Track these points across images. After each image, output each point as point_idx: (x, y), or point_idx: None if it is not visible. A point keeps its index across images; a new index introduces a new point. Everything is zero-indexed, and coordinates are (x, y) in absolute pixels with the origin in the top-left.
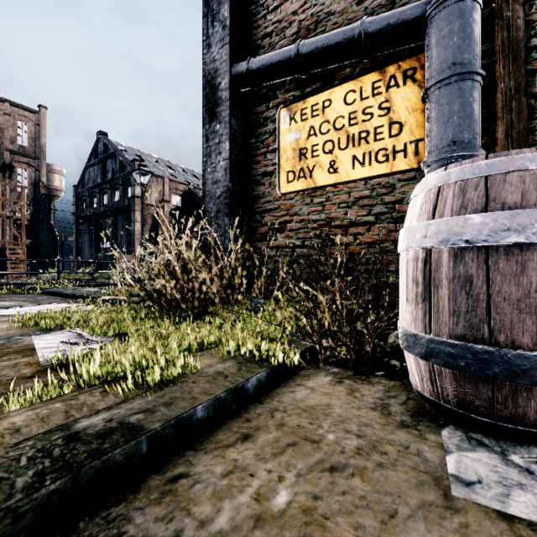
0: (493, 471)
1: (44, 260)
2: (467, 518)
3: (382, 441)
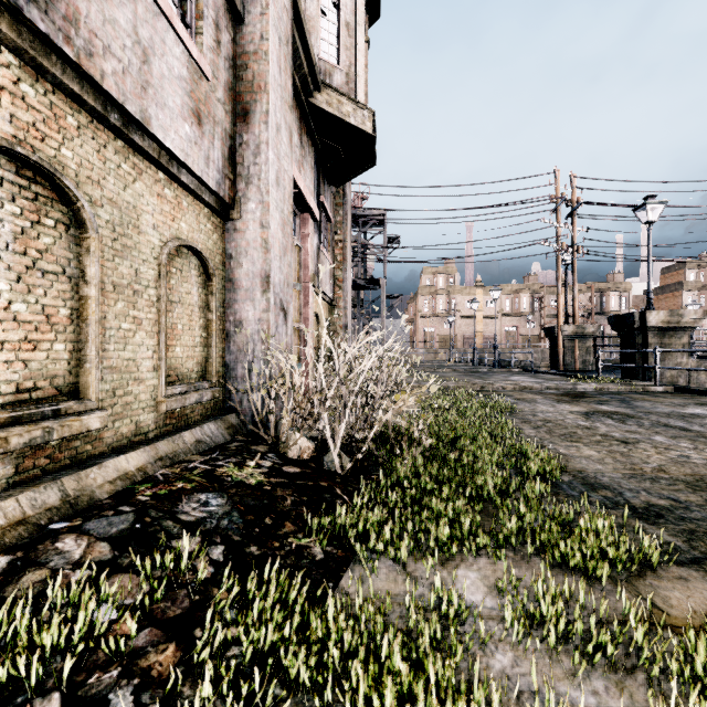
0: None
1: (644, 351)
2: None
3: None
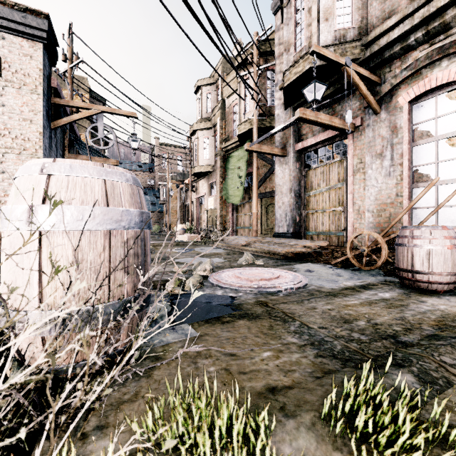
0: (170, 333)
1: None
2: (206, 332)
3: (188, 356)
